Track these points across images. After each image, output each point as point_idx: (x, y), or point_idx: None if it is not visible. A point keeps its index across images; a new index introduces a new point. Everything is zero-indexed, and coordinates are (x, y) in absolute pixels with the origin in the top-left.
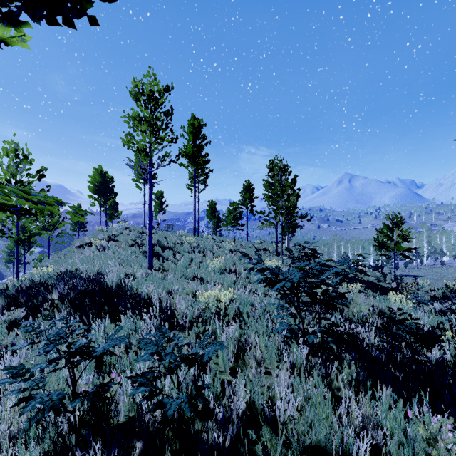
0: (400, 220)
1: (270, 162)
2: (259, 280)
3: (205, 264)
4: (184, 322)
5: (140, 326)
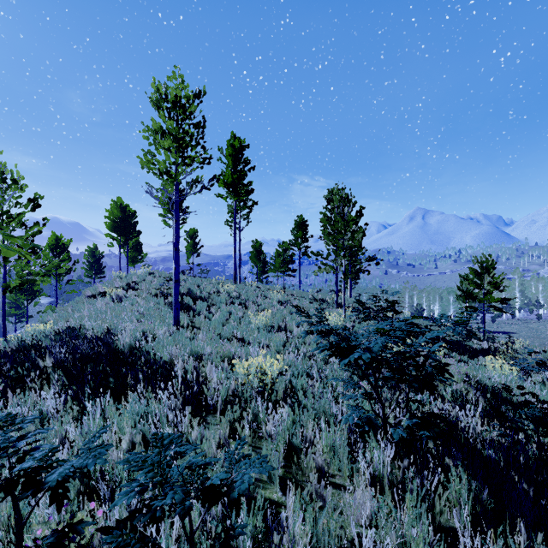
0: (490, 264)
1: (328, 191)
2: (321, 347)
3: (247, 319)
4: (216, 401)
5: (151, 410)
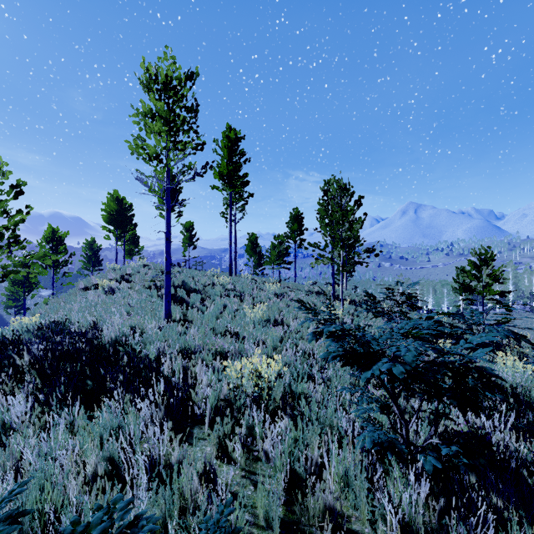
0: (490, 256)
1: (325, 182)
2: (332, 353)
3: (242, 313)
4: (205, 408)
5: (126, 423)
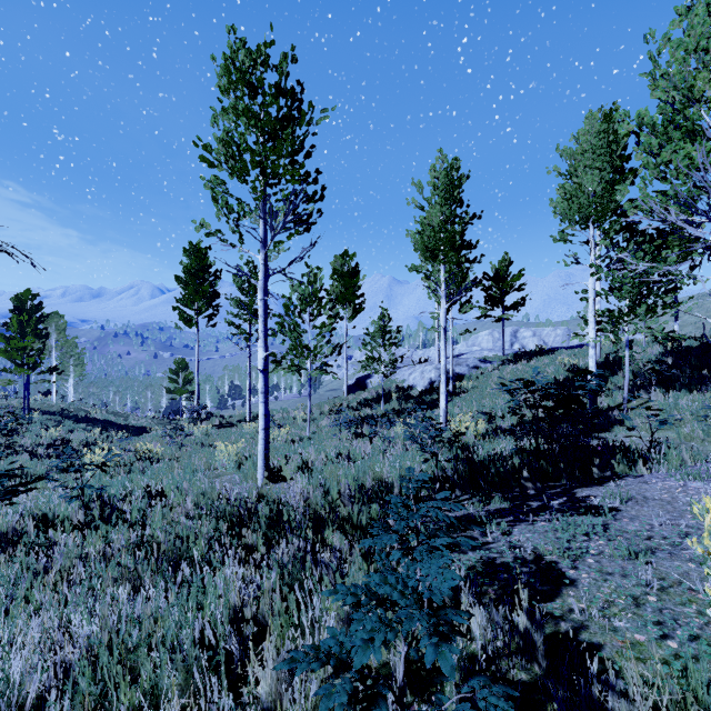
0: (185, 365)
1: (18, 296)
2: None
3: None
4: None
5: None
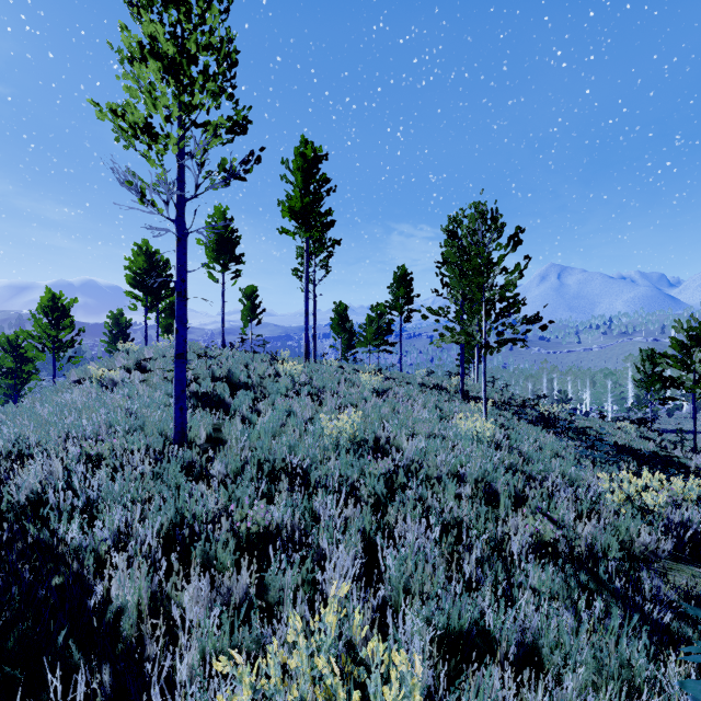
0: None
1: (449, 220)
2: None
3: (318, 426)
4: None
5: None
